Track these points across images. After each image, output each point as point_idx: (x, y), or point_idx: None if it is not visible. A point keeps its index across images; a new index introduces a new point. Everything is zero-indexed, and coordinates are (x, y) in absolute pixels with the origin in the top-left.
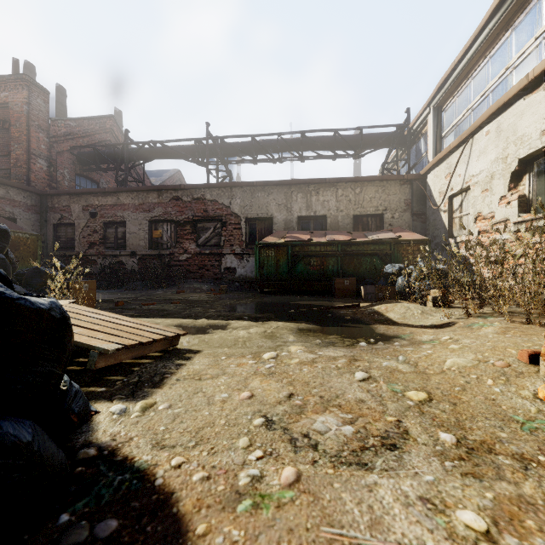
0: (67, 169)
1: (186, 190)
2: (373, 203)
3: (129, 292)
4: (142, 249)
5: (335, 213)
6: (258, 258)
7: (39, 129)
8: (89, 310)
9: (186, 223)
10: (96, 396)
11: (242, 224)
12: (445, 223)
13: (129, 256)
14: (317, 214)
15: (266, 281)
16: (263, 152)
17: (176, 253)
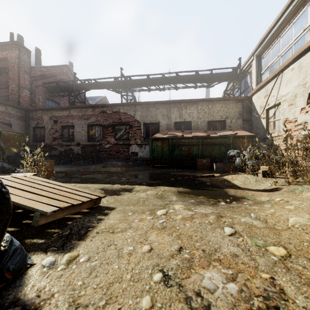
0: (41, 96)
1: (108, 107)
2: (219, 114)
3: (76, 166)
4: (83, 142)
5: (196, 120)
6: (151, 146)
7: (25, 73)
8: (43, 180)
9: (108, 126)
10: (36, 247)
11: (141, 126)
12: (264, 125)
13: (76, 145)
14: (185, 120)
15: (156, 160)
16: (153, 84)
17: (103, 143)
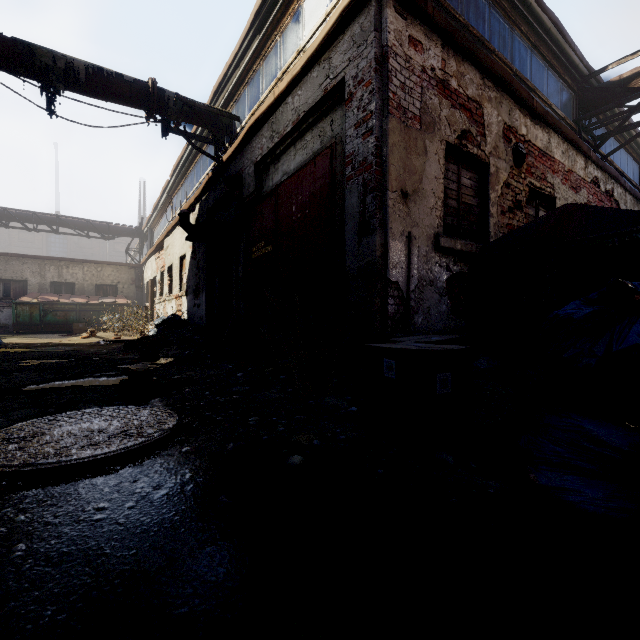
0: None
1: None
2: (110, 278)
3: None
4: None
5: (82, 282)
6: (15, 311)
7: None
8: None
9: None
10: None
11: None
12: (146, 295)
13: None
14: (67, 281)
15: (23, 326)
16: (17, 221)
17: None
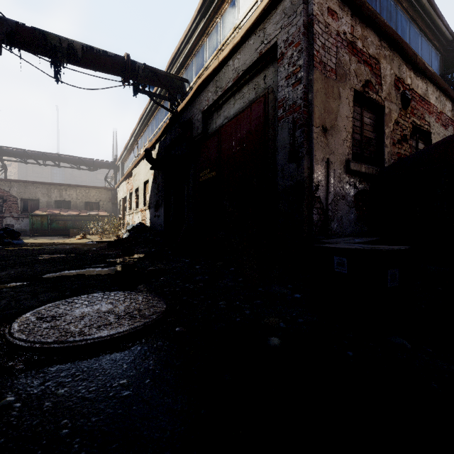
0: None
1: None
2: (95, 197)
3: None
4: None
5: (75, 200)
6: (31, 220)
7: None
8: None
9: None
10: None
11: (18, 201)
12: (119, 209)
13: None
14: (66, 200)
15: (36, 230)
16: (32, 158)
17: None
